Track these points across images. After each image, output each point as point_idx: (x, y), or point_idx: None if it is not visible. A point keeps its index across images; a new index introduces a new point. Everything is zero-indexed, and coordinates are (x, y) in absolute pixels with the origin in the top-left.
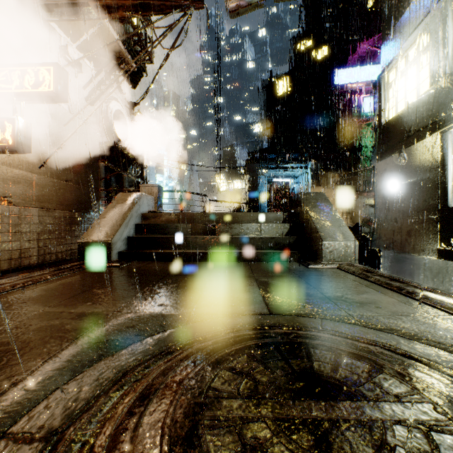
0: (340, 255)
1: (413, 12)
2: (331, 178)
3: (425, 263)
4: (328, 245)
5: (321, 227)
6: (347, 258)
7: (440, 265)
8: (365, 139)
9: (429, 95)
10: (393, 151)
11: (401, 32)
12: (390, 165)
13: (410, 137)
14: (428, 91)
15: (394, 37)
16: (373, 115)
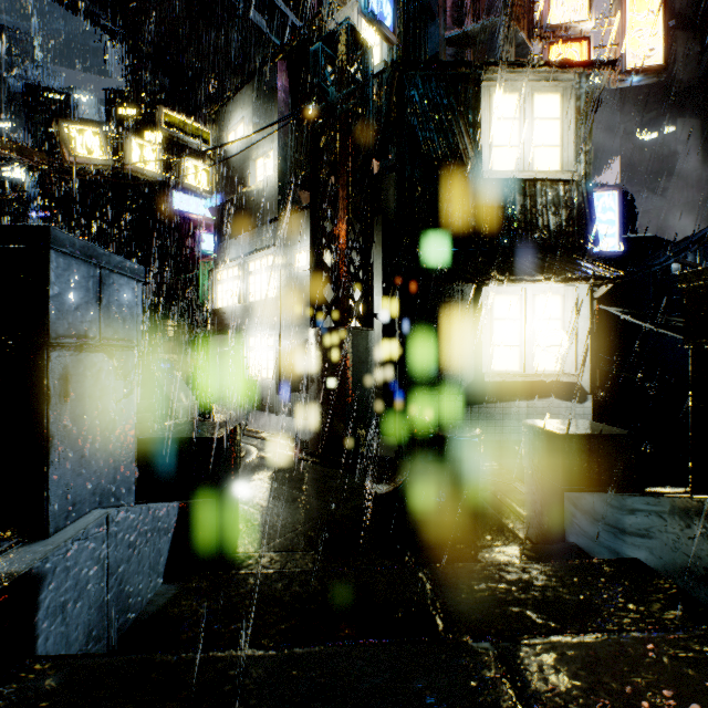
0: (186, 412)
1: (231, 247)
2: (170, 326)
3: (236, 410)
4: (178, 407)
5: (172, 393)
6: (190, 414)
7: (242, 411)
8: (204, 276)
9: (238, 309)
10: (221, 333)
11: (225, 252)
12: (219, 342)
13: (229, 329)
14: (238, 306)
15: (222, 251)
16: (211, 253)
